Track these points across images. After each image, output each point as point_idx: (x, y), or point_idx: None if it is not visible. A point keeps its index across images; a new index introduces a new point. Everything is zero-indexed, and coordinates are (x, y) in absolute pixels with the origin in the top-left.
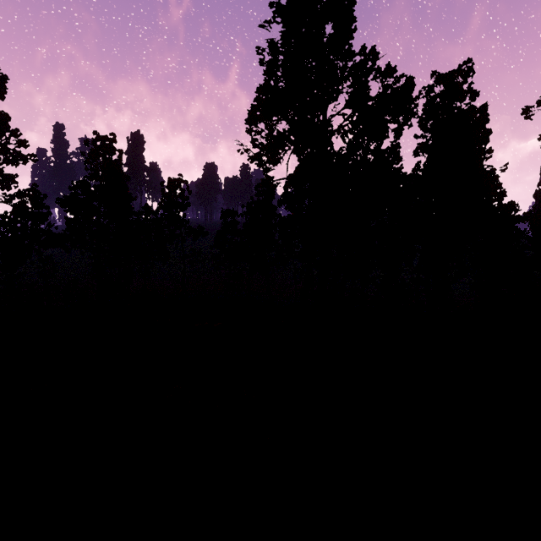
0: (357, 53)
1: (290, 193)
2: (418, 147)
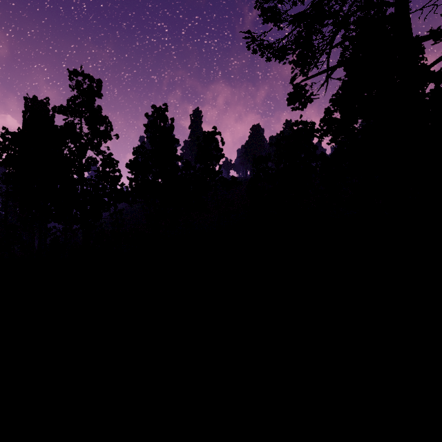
0: None
1: (333, 118)
2: None
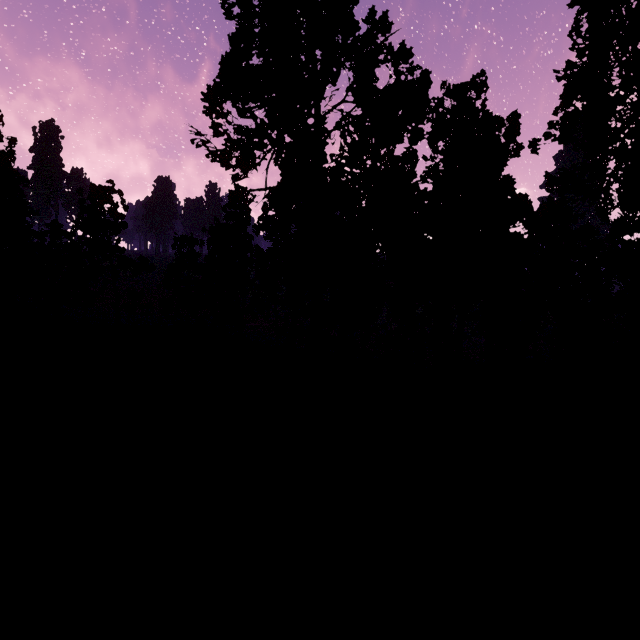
0: (364, 20)
1: (270, 216)
2: (425, 171)
